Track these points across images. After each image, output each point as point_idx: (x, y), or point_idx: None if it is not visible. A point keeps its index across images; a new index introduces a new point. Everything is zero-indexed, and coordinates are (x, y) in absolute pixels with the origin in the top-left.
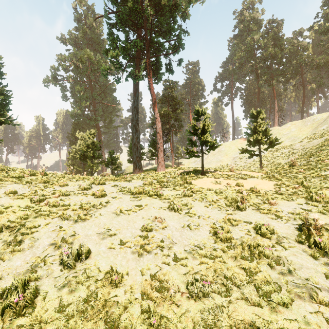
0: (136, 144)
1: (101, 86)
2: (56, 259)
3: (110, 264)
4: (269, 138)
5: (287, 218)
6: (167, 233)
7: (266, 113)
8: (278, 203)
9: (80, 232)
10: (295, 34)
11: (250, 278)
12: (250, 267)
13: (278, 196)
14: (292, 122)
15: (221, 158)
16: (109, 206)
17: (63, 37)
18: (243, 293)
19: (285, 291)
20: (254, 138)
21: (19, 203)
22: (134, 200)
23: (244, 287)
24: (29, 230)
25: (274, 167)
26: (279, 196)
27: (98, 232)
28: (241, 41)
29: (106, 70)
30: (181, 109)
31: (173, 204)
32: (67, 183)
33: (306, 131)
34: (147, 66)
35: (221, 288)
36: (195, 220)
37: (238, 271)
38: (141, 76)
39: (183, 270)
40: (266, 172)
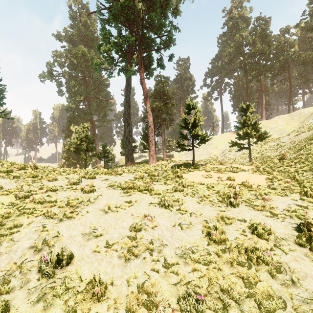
0: (128, 138)
1: (95, 81)
2: (34, 266)
3: (92, 273)
4: (258, 131)
5: (283, 215)
6: (157, 233)
7: (254, 107)
8: (272, 199)
9: (64, 232)
10: (282, 31)
11: (249, 290)
12: (249, 276)
13: (271, 191)
14: (280, 116)
15: (211, 151)
16: (98, 203)
17: (59, 34)
18: (242, 310)
19: (290, 307)
20: (244, 131)
21: (3, 200)
22: (124, 195)
23: (244, 301)
24: (8, 230)
25: (264, 160)
26: (272, 190)
27: (83, 232)
28: (230, 38)
29: (98, 64)
30: (172, 103)
31: (164, 200)
32: (56, 178)
33: (293, 125)
34: (139, 60)
35: (217, 303)
36: (186, 218)
37: (235, 280)
38: (132, 70)
39: (174, 279)
40: (256, 165)
